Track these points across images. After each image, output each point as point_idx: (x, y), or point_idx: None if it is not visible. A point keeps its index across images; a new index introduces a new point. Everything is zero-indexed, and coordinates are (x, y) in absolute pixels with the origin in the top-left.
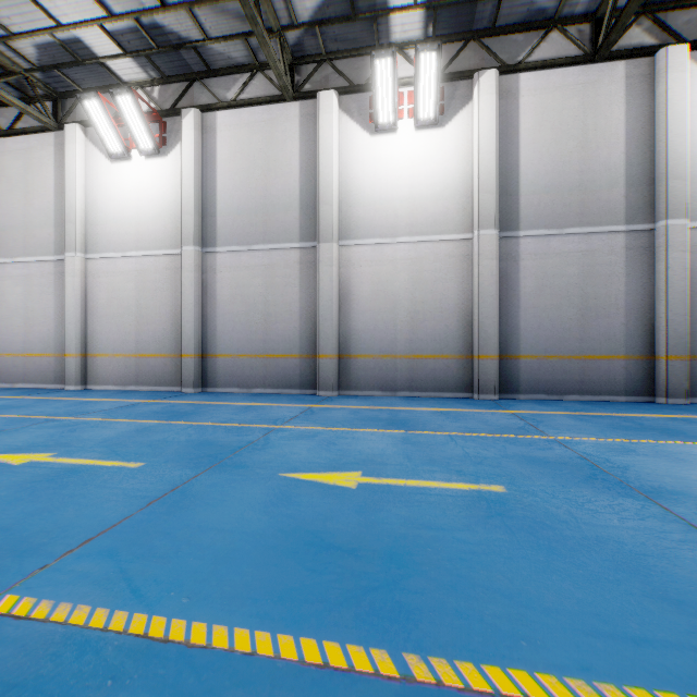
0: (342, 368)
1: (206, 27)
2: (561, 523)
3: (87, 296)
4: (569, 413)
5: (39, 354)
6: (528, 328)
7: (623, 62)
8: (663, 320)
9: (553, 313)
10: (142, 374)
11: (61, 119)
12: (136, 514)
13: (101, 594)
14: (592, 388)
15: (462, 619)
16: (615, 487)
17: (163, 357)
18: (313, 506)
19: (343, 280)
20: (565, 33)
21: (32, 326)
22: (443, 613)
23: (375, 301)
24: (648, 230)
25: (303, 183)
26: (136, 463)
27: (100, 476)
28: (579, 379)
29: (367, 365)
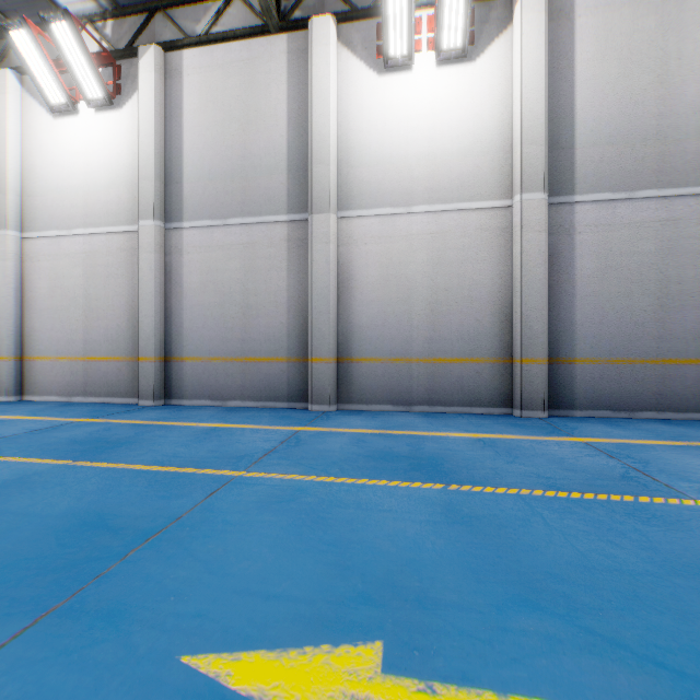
0: (341, 375)
1: None
2: None
3: (25, 285)
4: (667, 443)
5: None
6: (587, 323)
7: None
8: None
9: (621, 302)
10: (91, 381)
11: None
12: None
13: None
14: (674, 402)
15: None
16: None
17: (117, 361)
18: None
19: (343, 262)
20: None
21: None
22: None
23: (384, 288)
24: None
25: (291, 138)
26: None
27: None
28: (656, 390)
29: (374, 371)
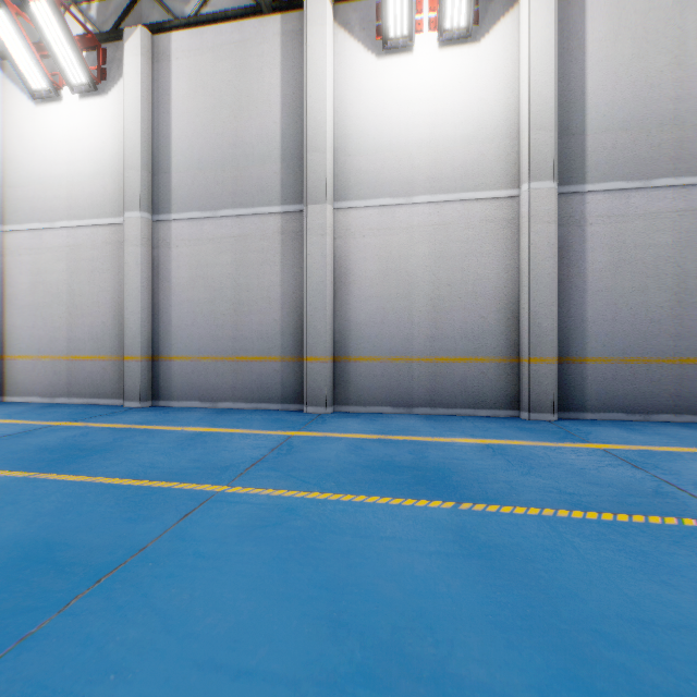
0: (338, 375)
1: None
2: None
3: (6, 280)
4: (693, 450)
5: None
6: (599, 320)
7: None
8: None
9: (635, 298)
10: (75, 382)
11: None
12: None
13: None
14: (692, 404)
15: None
16: None
17: (103, 360)
18: None
19: (340, 255)
20: None
21: None
22: None
23: (383, 283)
24: None
25: (285, 125)
26: None
27: None
28: (673, 392)
29: (372, 371)
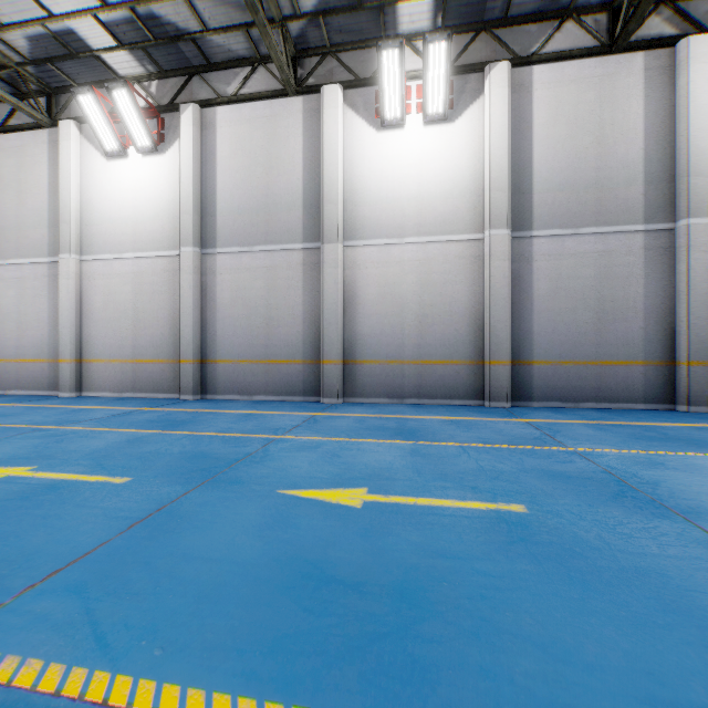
0: (347, 374)
1: (205, 18)
2: (593, 550)
3: (82, 300)
4: (586, 422)
5: (33, 360)
6: (542, 332)
7: (642, 54)
8: (684, 324)
9: (568, 316)
10: (139, 380)
11: (55, 115)
12: (114, 539)
13: (60, 643)
14: (609, 395)
15: (488, 678)
16: (648, 506)
17: (161, 363)
18: (313, 530)
19: (348, 282)
20: (581, 23)
21: (25, 330)
22: (465, 670)
23: (381, 304)
24: (668, 229)
25: (306, 181)
26: (122, 478)
27: (81, 493)
28: (596, 386)
29: (373, 371)
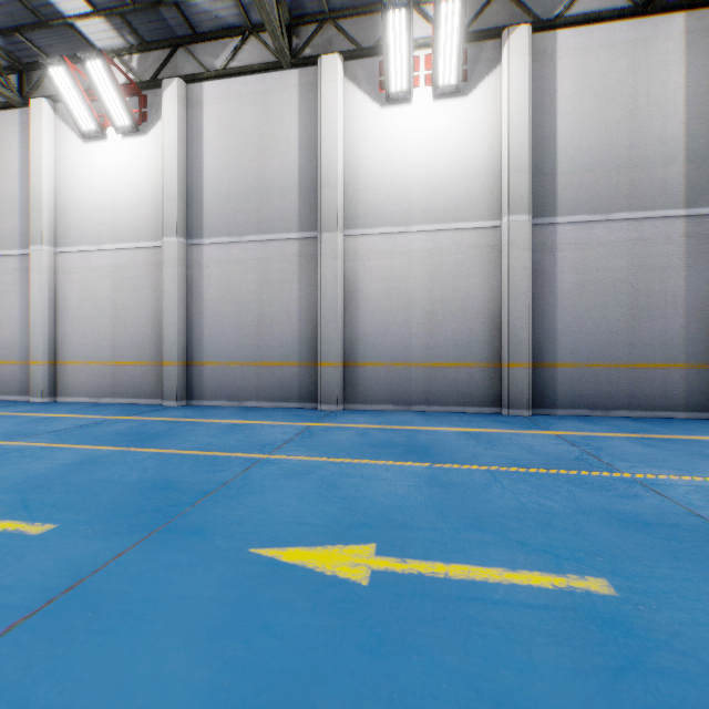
0: (348, 378)
1: None
2: None
3: (57, 296)
4: (626, 435)
5: (4, 361)
6: (567, 331)
7: (681, 15)
8: None
9: (597, 313)
10: (118, 384)
11: (28, 93)
12: None
13: None
14: (644, 402)
15: None
16: None
17: (143, 365)
18: (293, 638)
19: (349, 276)
20: None
21: None
22: None
23: (386, 299)
24: None
25: (302, 163)
26: (44, 525)
27: None
28: (629, 391)
29: (377, 374)
